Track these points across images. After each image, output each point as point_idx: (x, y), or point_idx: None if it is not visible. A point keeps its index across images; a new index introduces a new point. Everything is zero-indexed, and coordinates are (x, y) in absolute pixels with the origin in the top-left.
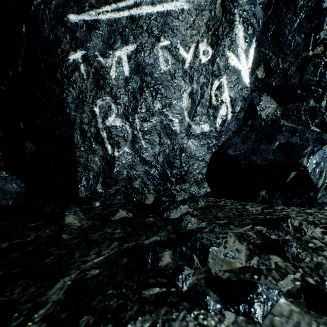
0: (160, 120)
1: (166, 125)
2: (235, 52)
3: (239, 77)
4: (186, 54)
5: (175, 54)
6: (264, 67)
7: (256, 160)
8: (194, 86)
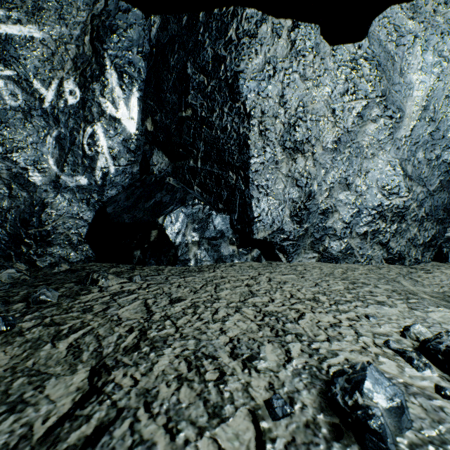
0: (6, 167)
1: (18, 175)
2: (111, 99)
3: (120, 127)
4: (45, 91)
5: (28, 89)
6: (152, 120)
7: (126, 219)
8: (62, 129)
